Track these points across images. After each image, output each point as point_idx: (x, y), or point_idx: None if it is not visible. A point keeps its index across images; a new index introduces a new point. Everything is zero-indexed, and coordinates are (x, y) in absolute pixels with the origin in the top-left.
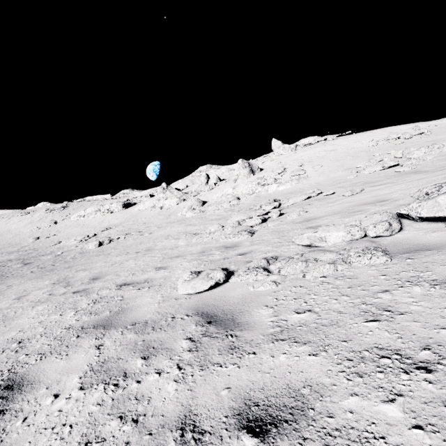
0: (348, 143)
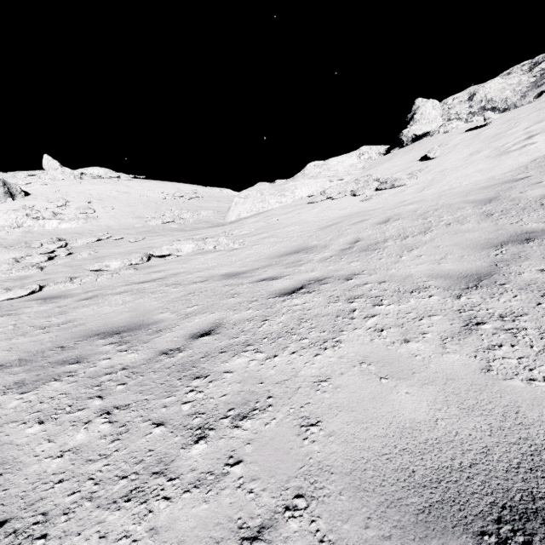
0: (142, 189)
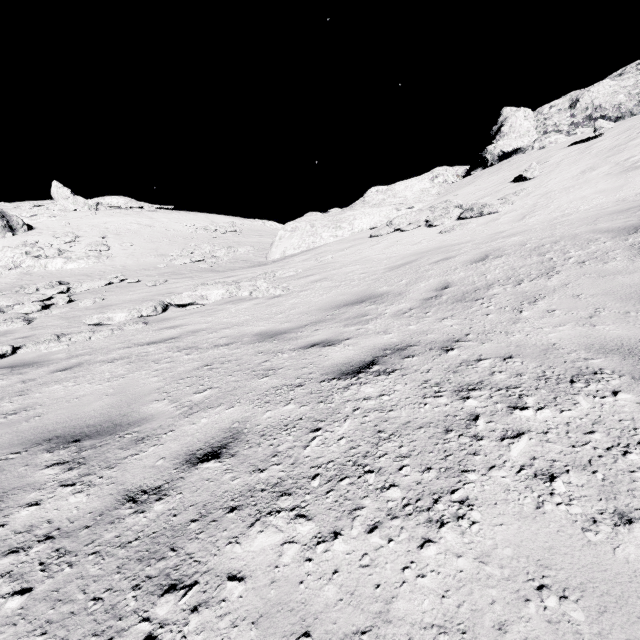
0: (169, 221)
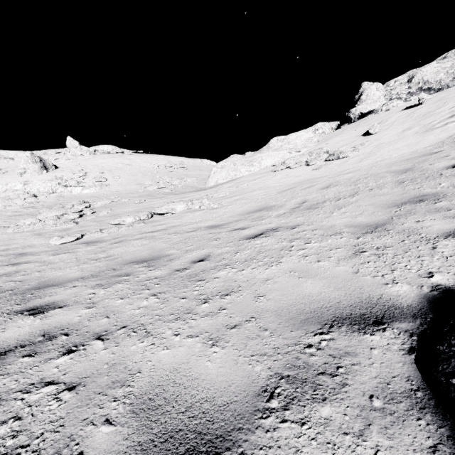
0: (141, 161)
